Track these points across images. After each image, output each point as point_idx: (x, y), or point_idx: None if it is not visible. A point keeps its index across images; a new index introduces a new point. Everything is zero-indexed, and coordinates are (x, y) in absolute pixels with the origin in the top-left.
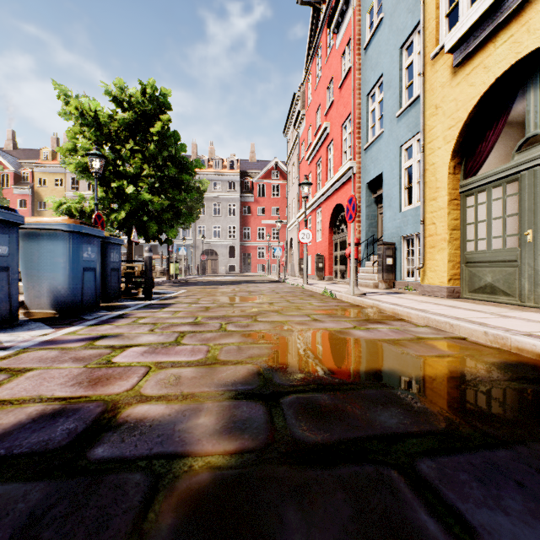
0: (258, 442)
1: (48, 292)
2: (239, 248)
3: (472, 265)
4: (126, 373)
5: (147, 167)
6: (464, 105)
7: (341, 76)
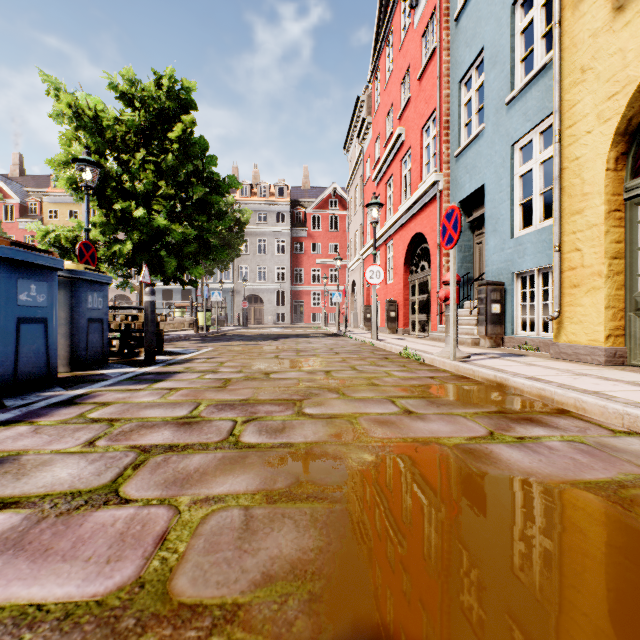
0: None
1: None
2: (289, 293)
3: None
4: None
5: (163, 184)
6: (639, 54)
7: (421, 63)
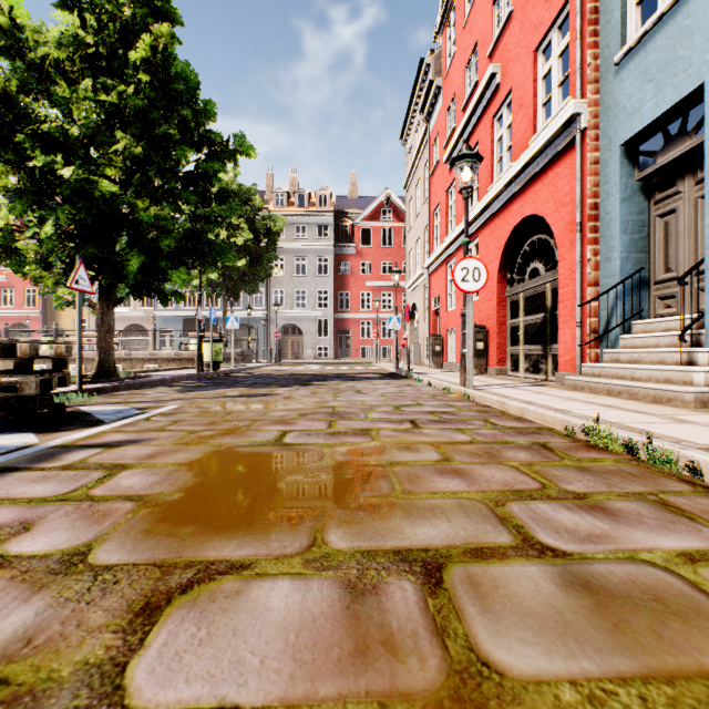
0: None
1: None
2: (333, 322)
3: None
4: None
5: (122, 135)
6: None
7: None
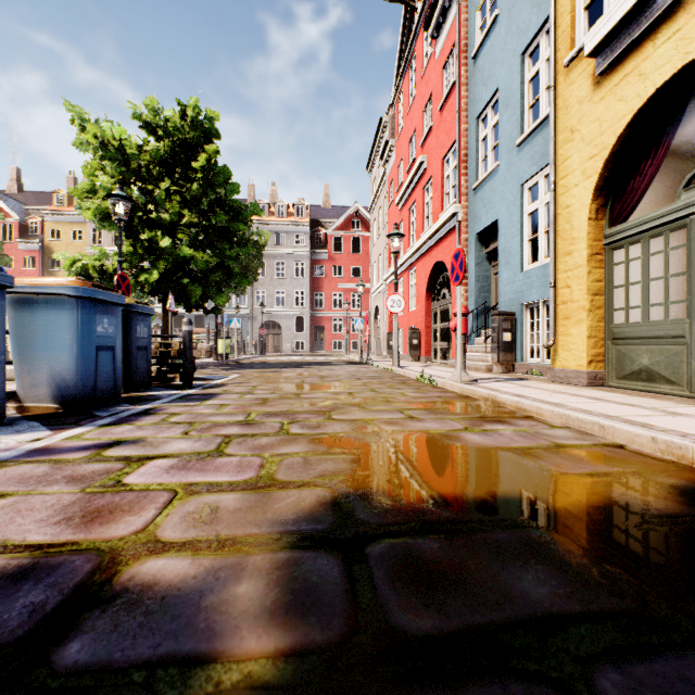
0: (331, 632)
1: (48, 379)
2: (309, 319)
3: (621, 342)
4: (140, 502)
5: (188, 213)
6: (611, 126)
7: (442, 94)
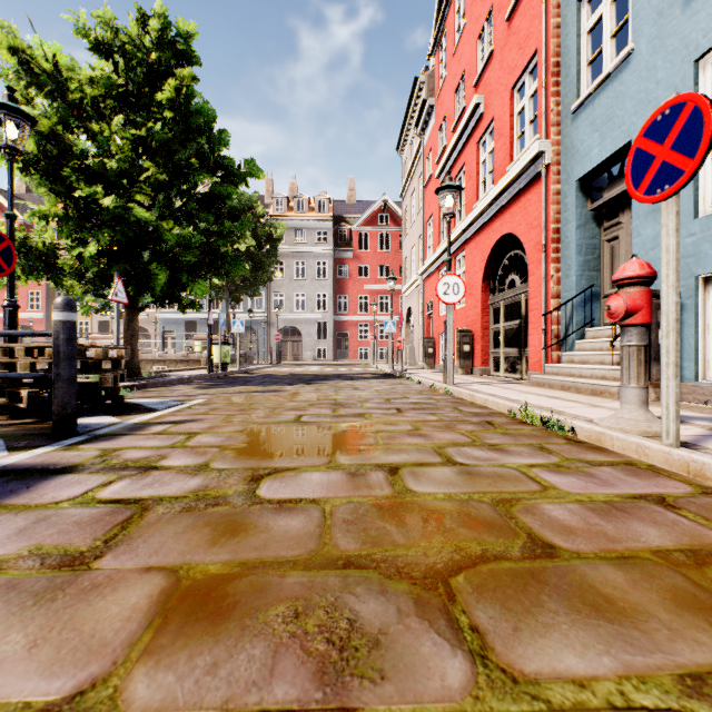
0: None
1: None
2: (331, 325)
3: None
4: None
5: (150, 165)
6: None
7: None
